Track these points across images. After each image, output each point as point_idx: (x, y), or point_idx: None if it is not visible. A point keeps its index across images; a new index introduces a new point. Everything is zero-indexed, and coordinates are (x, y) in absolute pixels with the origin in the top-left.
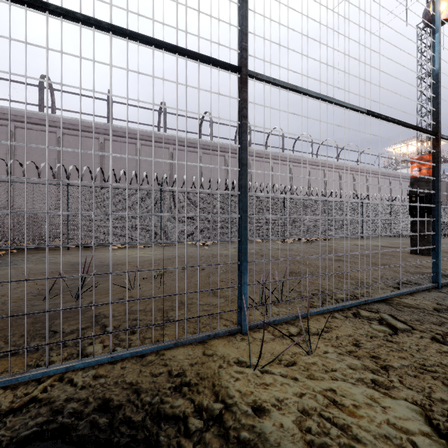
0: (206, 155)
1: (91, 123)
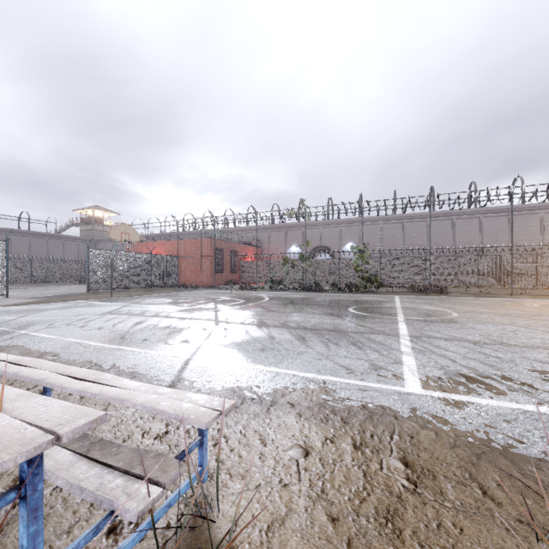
0: (517, 216)
1: (422, 213)
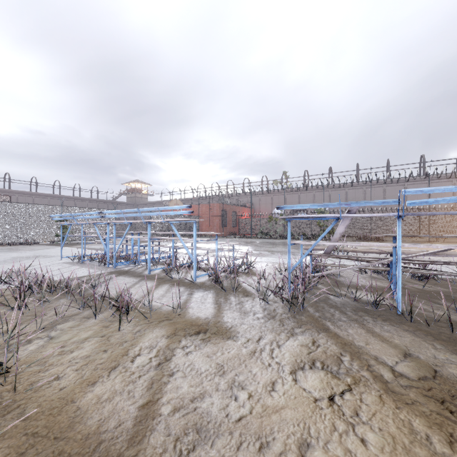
0: None
1: (379, 180)
